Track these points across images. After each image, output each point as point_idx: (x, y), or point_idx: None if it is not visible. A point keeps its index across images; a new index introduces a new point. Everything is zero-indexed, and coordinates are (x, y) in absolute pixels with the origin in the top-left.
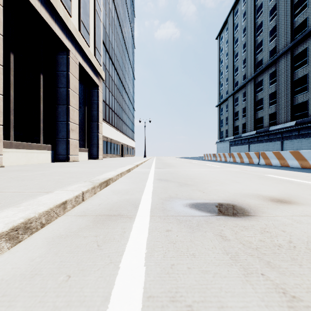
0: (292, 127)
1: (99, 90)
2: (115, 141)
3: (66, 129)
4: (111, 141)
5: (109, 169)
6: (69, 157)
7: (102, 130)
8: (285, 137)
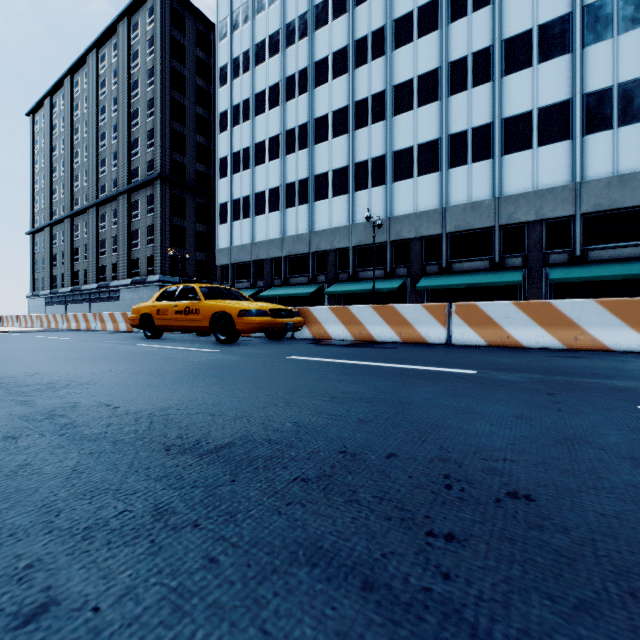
0: (96, 289)
1: None
2: None
3: None
4: None
5: None
6: None
7: None
8: (92, 300)
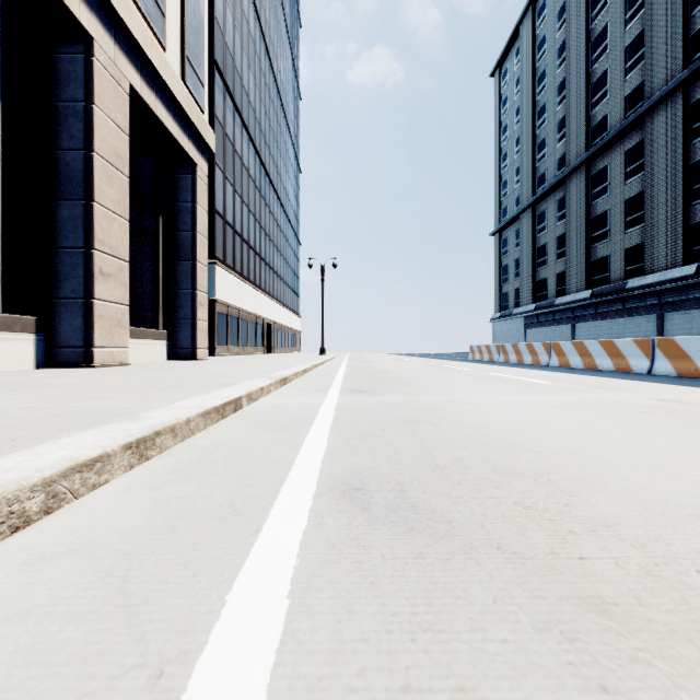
0: (689, 278)
1: (199, 176)
2: (250, 315)
3: (85, 271)
4: (240, 314)
5: (141, 403)
6: (94, 354)
7: (216, 287)
8: (667, 305)
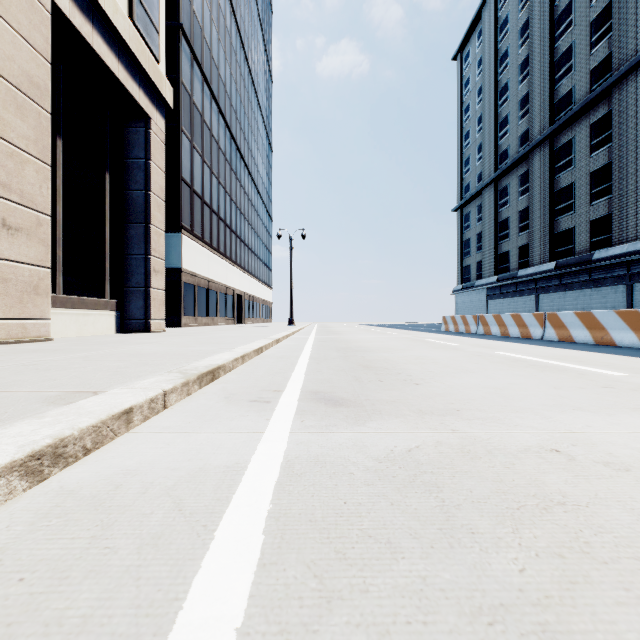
0: None
1: (153, 131)
2: (220, 286)
3: None
4: (209, 284)
5: None
6: None
7: (182, 257)
8: (637, 276)
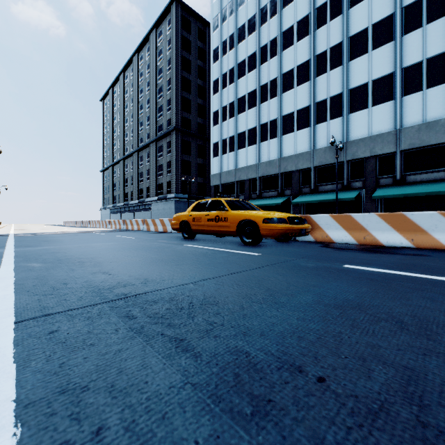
0: (137, 204)
1: None
2: None
3: None
4: None
5: None
6: None
7: None
8: (135, 210)
